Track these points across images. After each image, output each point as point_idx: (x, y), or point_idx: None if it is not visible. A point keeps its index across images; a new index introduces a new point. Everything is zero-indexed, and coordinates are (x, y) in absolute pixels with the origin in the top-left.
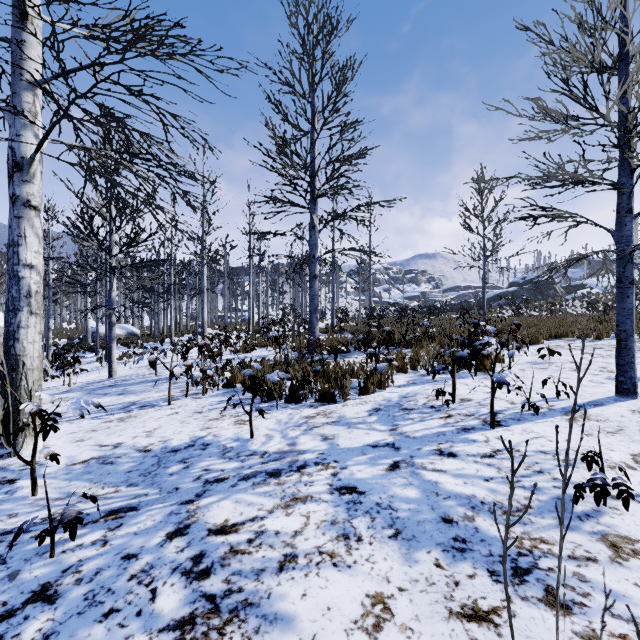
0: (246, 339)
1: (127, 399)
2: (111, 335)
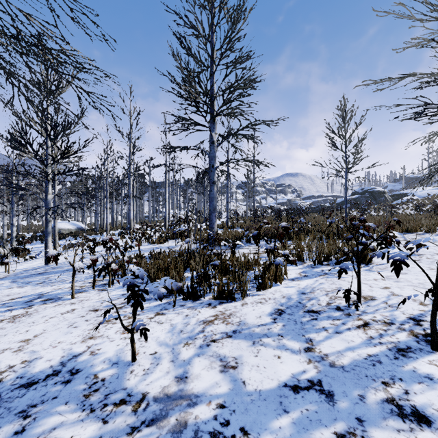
0: (162, 233)
1: (40, 290)
2: (47, 230)
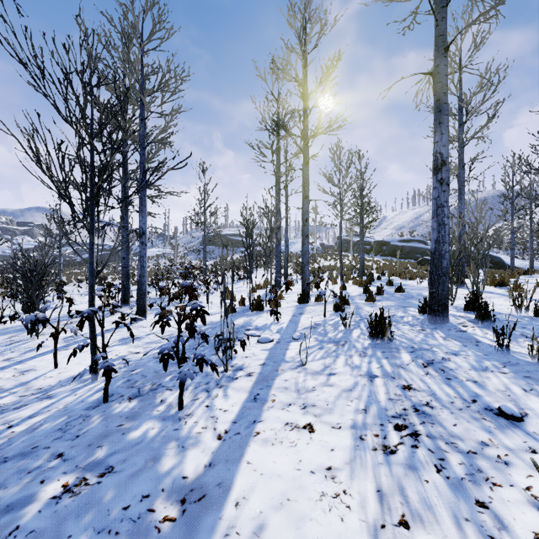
0: None
1: None
2: None
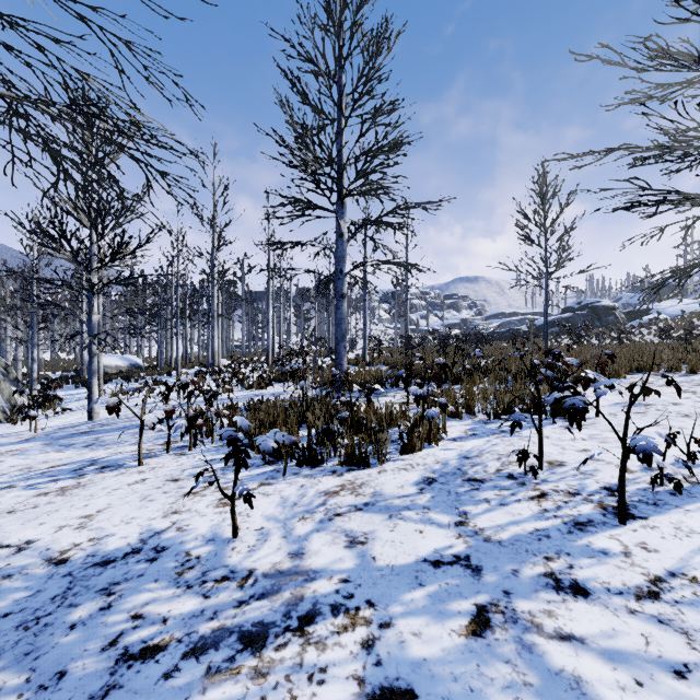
0: (263, 372)
1: (90, 454)
2: (91, 368)
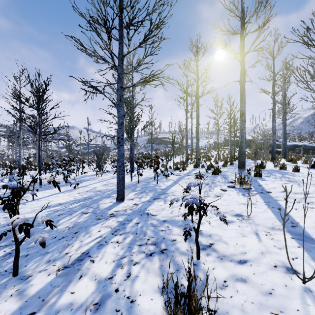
0: None
1: None
2: None
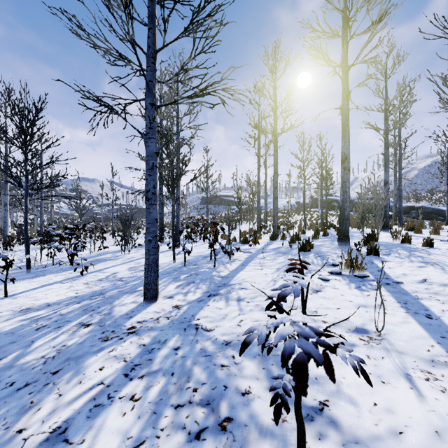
0: None
1: None
2: None
